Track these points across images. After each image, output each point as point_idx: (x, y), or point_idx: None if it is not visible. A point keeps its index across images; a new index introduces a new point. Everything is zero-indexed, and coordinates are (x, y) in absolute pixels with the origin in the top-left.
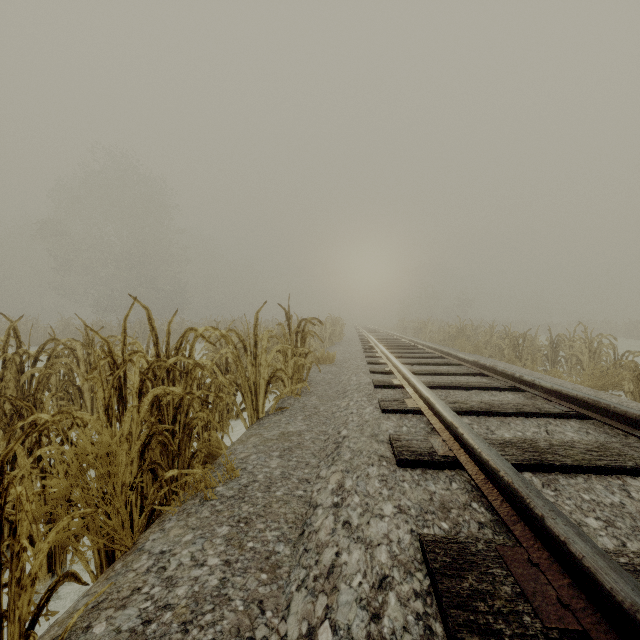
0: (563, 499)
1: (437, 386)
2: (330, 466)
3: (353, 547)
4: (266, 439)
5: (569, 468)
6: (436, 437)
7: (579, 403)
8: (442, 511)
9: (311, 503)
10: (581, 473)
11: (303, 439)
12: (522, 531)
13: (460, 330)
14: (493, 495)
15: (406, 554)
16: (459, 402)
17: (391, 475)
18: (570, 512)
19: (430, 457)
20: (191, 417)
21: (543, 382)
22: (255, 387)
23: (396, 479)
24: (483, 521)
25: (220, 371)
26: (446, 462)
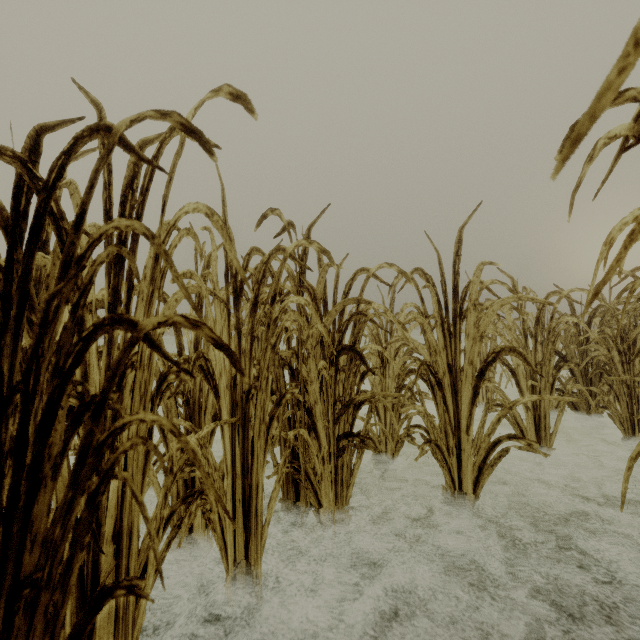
0: None
1: None
2: None
3: None
4: None
5: None
6: None
7: None
8: None
9: None
10: None
11: None
12: None
13: None
14: None
15: None
16: None
17: None
18: None
19: None
20: None
21: None
22: None
23: None
24: None
25: None
26: None
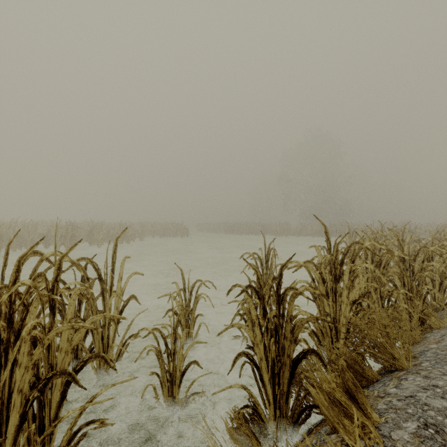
0: None
1: None
2: None
3: None
4: None
5: None
6: None
7: None
8: None
9: None
10: None
11: None
12: None
13: None
14: None
15: None
16: None
17: None
18: None
19: None
20: None
21: None
22: None
23: None
24: None
25: None
26: None
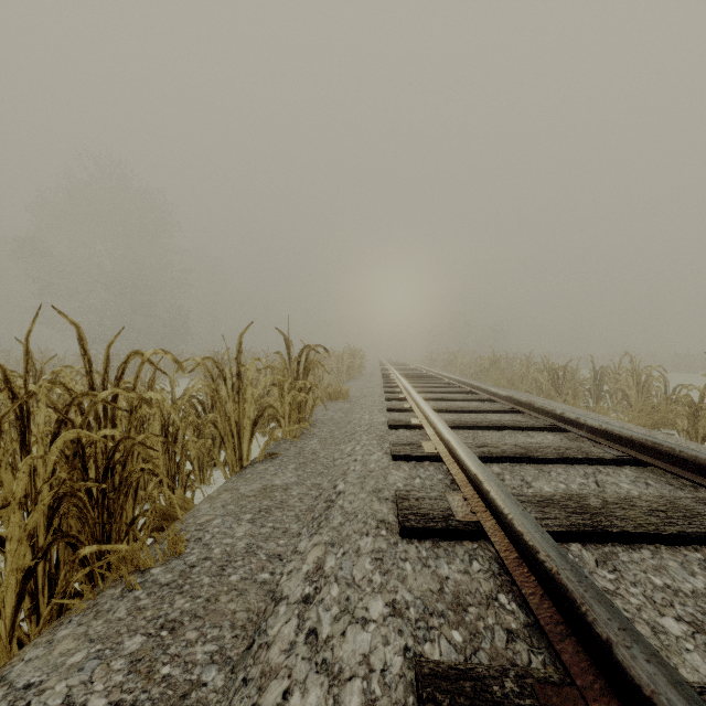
0: (627, 586)
1: (463, 426)
2: (313, 535)
3: (311, 682)
4: (241, 496)
5: (631, 537)
6: (456, 493)
7: (634, 446)
8: (455, 611)
9: (275, 594)
10: (647, 543)
11: (288, 495)
12: (574, 654)
13: (493, 362)
14: (529, 586)
15: (391, 698)
16: (488, 445)
17: (390, 551)
18: (639, 609)
19: (445, 523)
20: (130, 470)
21: (589, 420)
22: (238, 428)
23: (396, 557)
24: (514, 629)
25: (204, 409)
26: (466, 530)
